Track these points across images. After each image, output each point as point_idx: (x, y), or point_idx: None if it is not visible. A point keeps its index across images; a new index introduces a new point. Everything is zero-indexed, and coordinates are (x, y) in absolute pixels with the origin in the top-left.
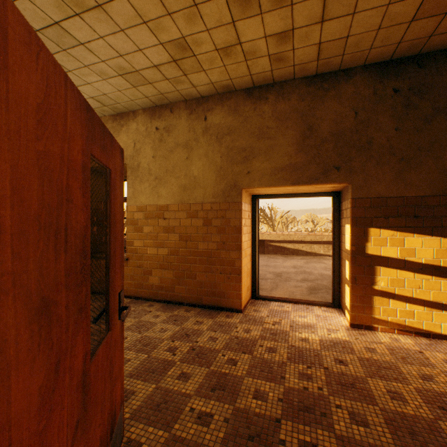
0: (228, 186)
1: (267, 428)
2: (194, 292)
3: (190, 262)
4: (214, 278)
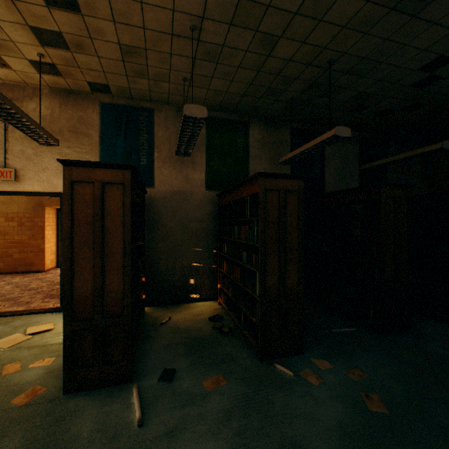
0: (37, 204)
1: (38, 288)
2: (12, 265)
3: (8, 248)
4: (27, 255)
